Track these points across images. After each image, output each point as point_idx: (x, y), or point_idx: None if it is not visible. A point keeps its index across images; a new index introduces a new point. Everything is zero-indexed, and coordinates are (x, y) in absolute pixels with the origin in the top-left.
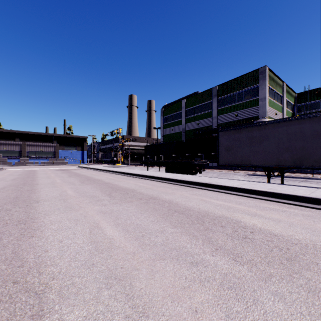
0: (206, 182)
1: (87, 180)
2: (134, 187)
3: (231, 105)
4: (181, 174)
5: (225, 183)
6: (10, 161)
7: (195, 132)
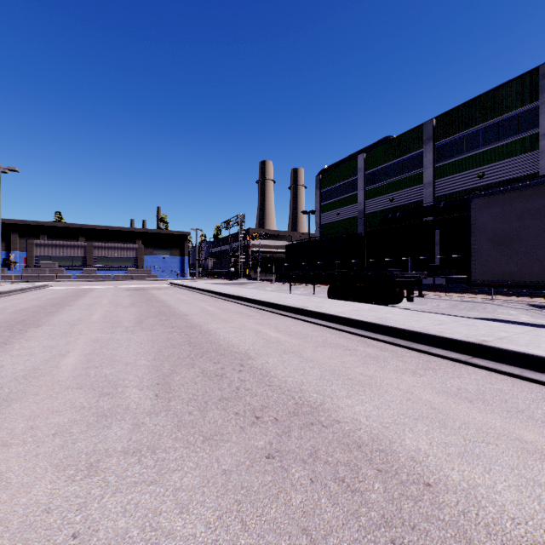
0: (468, 338)
1: (154, 316)
2: (249, 346)
3: (469, 155)
4: (370, 305)
5: (540, 344)
6: (69, 274)
7: (386, 215)
